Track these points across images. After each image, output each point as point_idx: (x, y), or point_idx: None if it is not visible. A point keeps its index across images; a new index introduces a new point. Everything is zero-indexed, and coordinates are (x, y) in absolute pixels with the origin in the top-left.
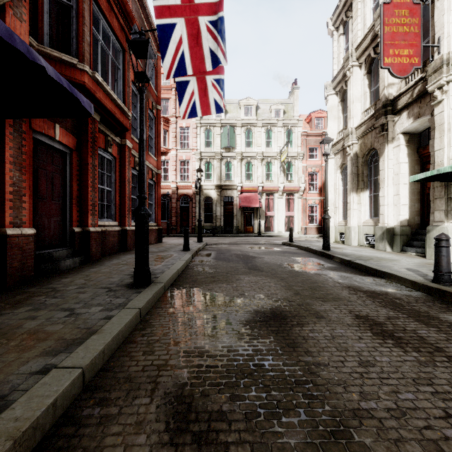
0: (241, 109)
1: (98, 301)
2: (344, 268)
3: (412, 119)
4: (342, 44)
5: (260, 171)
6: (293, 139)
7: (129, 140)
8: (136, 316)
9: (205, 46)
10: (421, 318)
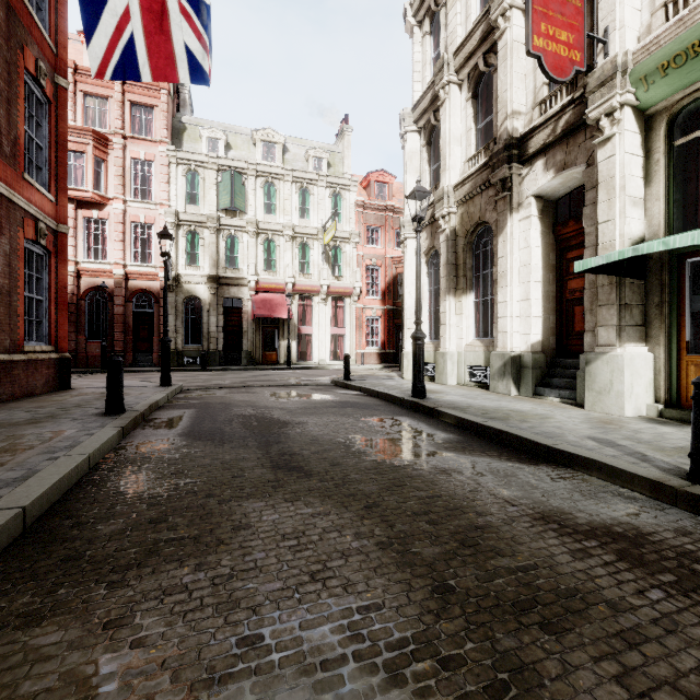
0: (256, 145)
1: None
2: (475, 441)
3: (553, 171)
4: (428, 50)
5: (289, 258)
6: (343, 210)
7: None
8: None
9: None
10: None
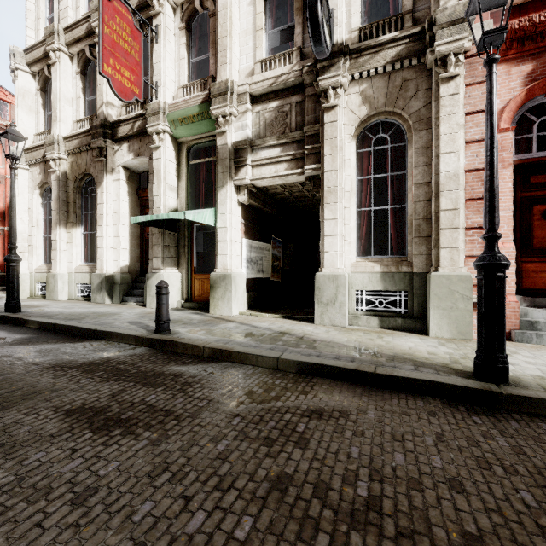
0: None
1: None
2: (46, 336)
3: (133, 154)
4: (43, 8)
5: None
6: None
7: None
8: None
9: None
10: (148, 380)
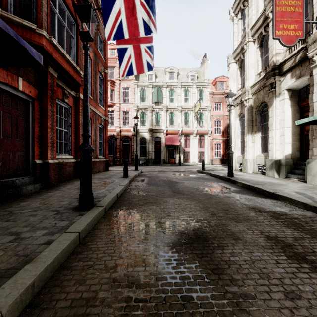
0: (166, 74)
1: (44, 224)
2: (246, 191)
3: (295, 78)
4: (240, 26)
5: (180, 119)
6: (203, 96)
7: (82, 93)
8: (75, 240)
9: (139, 18)
10: None
